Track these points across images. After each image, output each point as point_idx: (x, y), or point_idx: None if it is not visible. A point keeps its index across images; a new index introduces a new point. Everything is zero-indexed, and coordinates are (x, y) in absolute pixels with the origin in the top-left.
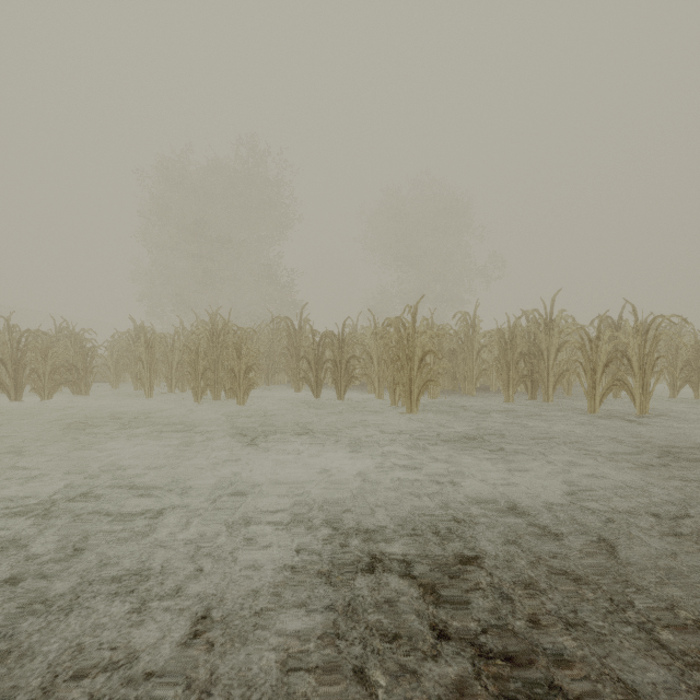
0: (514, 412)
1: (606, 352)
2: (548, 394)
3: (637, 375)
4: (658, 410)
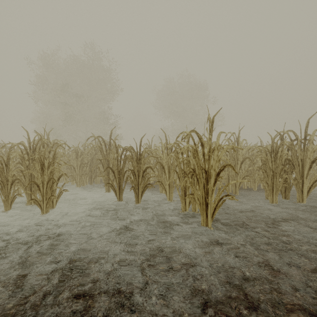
0: (298, 221)
1: None
2: (302, 196)
3: None
4: None
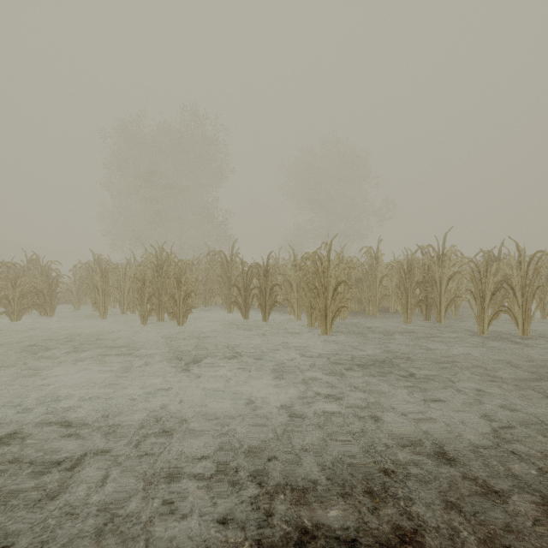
0: (414, 333)
1: (493, 282)
2: (440, 316)
3: (521, 302)
4: (536, 331)
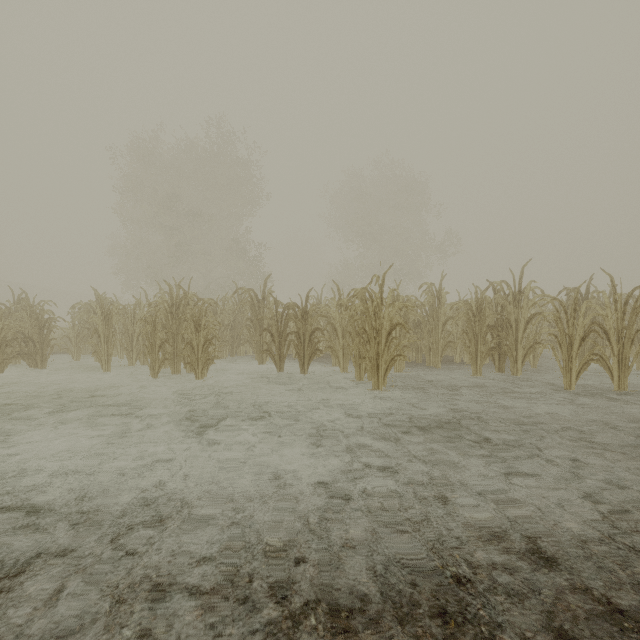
0: (486, 388)
1: (583, 325)
2: (517, 367)
3: (617, 350)
4: (634, 385)
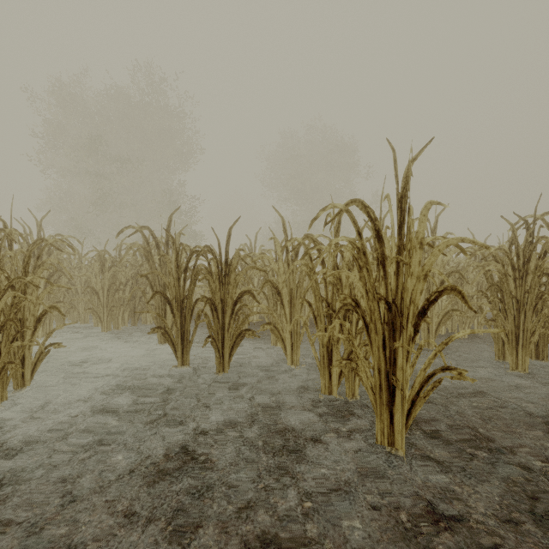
0: None
1: None
2: None
3: None
4: None
